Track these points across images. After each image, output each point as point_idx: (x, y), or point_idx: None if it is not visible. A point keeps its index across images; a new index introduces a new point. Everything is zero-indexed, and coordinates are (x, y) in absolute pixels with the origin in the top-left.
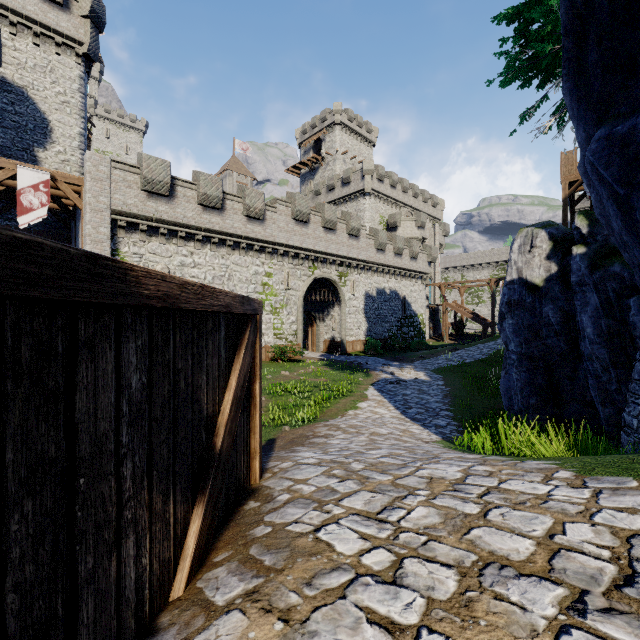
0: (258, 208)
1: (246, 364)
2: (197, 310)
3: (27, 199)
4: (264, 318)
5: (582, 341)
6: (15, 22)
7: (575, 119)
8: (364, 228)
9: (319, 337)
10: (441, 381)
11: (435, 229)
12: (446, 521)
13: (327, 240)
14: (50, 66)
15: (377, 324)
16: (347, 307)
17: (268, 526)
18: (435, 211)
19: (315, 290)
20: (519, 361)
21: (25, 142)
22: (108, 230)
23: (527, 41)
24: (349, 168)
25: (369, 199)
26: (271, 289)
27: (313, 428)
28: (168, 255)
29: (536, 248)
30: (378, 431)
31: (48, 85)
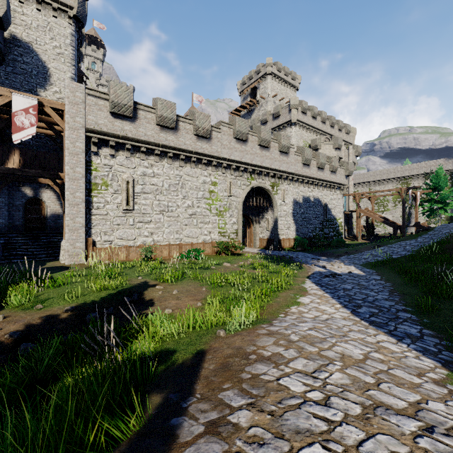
0: (205, 128)
1: None
2: None
3: (19, 120)
4: (211, 219)
5: None
6: None
7: None
8: (292, 146)
9: (255, 236)
10: (376, 275)
11: (349, 150)
12: None
13: (262, 156)
14: (49, 26)
15: (303, 226)
16: (278, 211)
17: None
18: (348, 137)
19: (252, 198)
20: None
21: (30, 84)
22: (83, 145)
23: None
24: (278, 105)
25: (295, 128)
26: (216, 195)
27: (254, 337)
28: (132, 166)
29: None
30: (347, 351)
31: (47, 41)
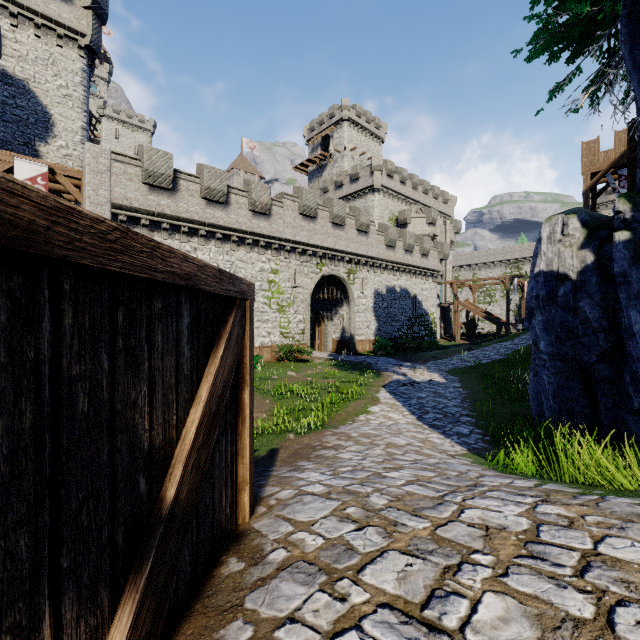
0: (264, 202)
1: (227, 366)
2: (110, 270)
3: None
4: (270, 316)
5: (629, 339)
6: (16, 13)
7: (637, 70)
8: (373, 224)
9: (327, 336)
10: (457, 383)
11: (446, 226)
12: (546, 636)
13: (335, 236)
14: (52, 58)
15: (387, 323)
16: (356, 305)
17: (248, 623)
18: (446, 208)
19: (323, 288)
20: (551, 362)
21: (26, 136)
22: None
23: (560, 3)
24: (358, 164)
25: (378, 195)
26: (277, 287)
27: (320, 437)
28: None
29: (568, 237)
30: (395, 441)
31: (50, 78)
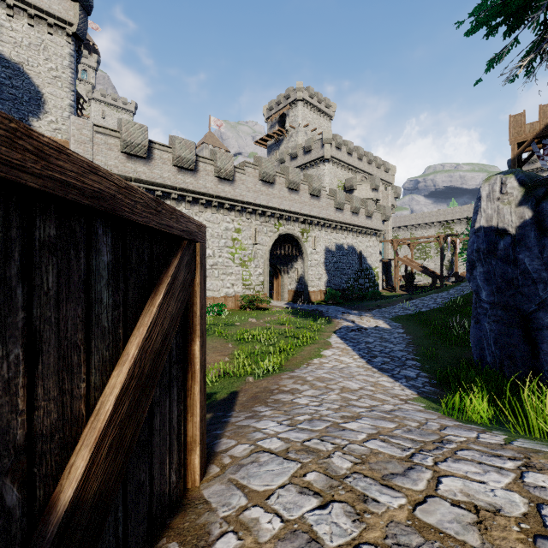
0: (228, 170)
1: (169, 315)
2: None
3: None
4: (234, 270)
5: None
6: (12, 5)
7: None
8: (324, 189)
9: (284, 288)
10: (401, 329)
11: (387, 191)
12: None
13: (291, 200)
14: (43, 45)
15: (336, 276)
16: (309, 260)
17: None
18: (387, 176)
19: (280, 245)
20: (492, 310)
21: (21, 112)
22: None
23: None
24: (310, 138)
25: (328, 165)
26: (240, 244)
27: (278, 380)
28: None
29: (506, 195)
30: (348, 385)
31: (41, 62)
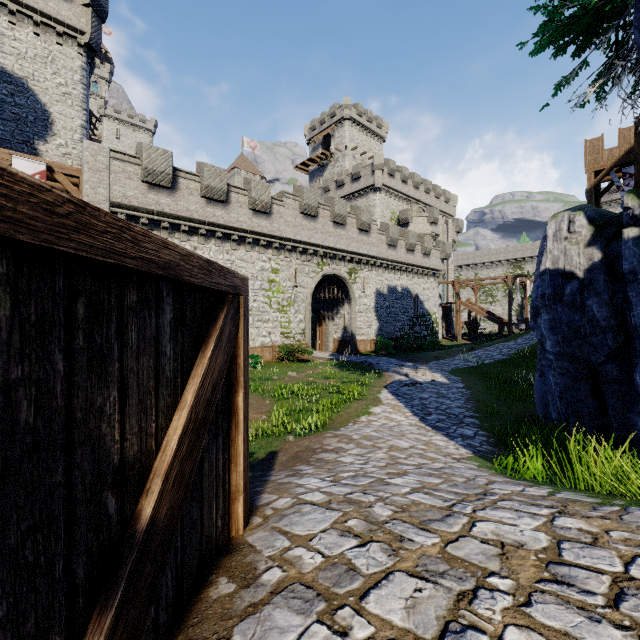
0: (264, 201)
1: (217, 366)
2: (60, 251)
3: None
4: (271, 316)
5: (639, 339)
6: (15, 11)
7: None
8: (375, 223)
9: (328, 336)
10: (460, 383)
11: (448, 225)
12: None
13: (336, 235)
14: (51, 56)
15: (388, 323)
16: (357, 305)
17: None
18: (448, 207)
19: (324, 288)
20: (557, 362)
21: (25, 135)
22: None
23: None
24: (359, 163)
25: (379, 195)
26: (278, 286)
27: (321, 439)
28: None
29: (574, 234)
30: (397, 444)
31: (49, 76)
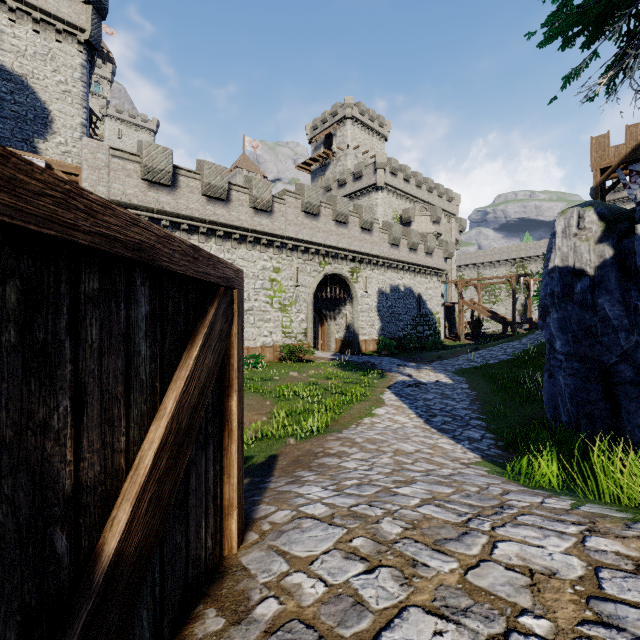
0: (265, 199)
1: (206, 368)
2: None
3: None
4: (272, 316)
5: None
6: (14, 8)
7: None
8: (377, 222)
9: (330, 336)
10: (465, 384)
11: (451, 224)
12: None
13: (338, 234)
14: (51, 54)
15: (391, 323)
16: (359, 305)
17: None
18: (450, 206)
19: (326, 287)
20: (567, 363)
21: (25, 133)
22: None
23: None
24: (361, 162)
25: (382, 193)
26: (279, 285)
27: (323, 442)
28: None
29: (584, 230)
30: (403, 448)
31: (49, 74)
